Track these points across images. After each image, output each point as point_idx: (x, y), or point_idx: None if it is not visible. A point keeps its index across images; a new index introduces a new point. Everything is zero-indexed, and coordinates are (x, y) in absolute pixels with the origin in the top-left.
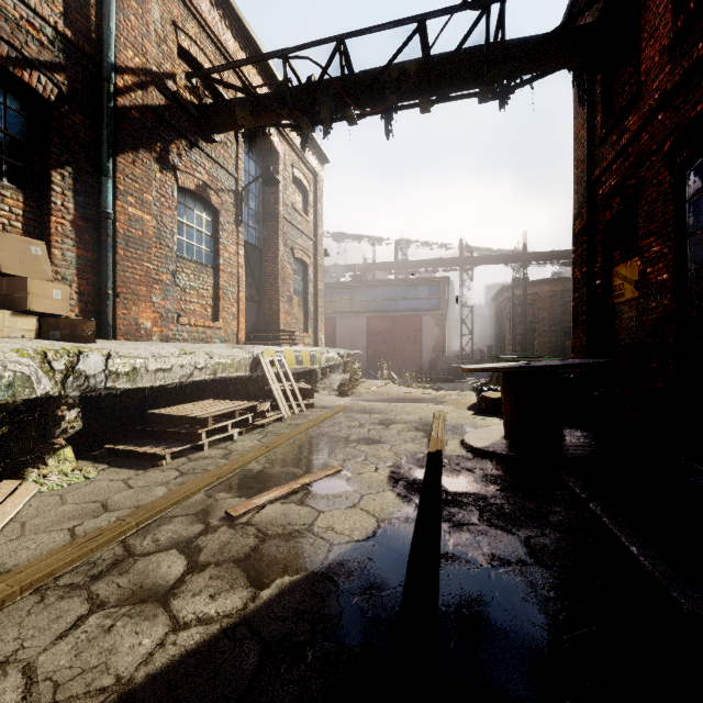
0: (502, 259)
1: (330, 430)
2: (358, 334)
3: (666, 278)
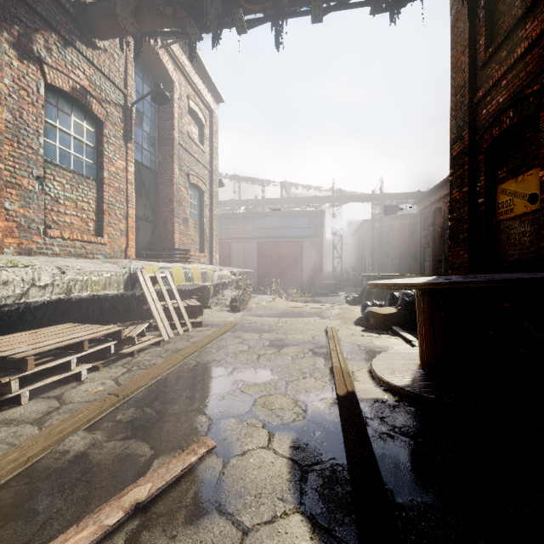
0: (364, 198)
1: (213, 357)
2: (250, 256)
3: None
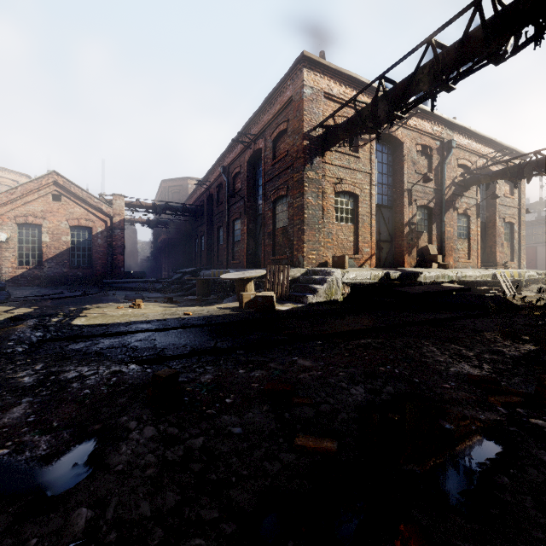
0: None
1: (530, 298)
2: None
3: None
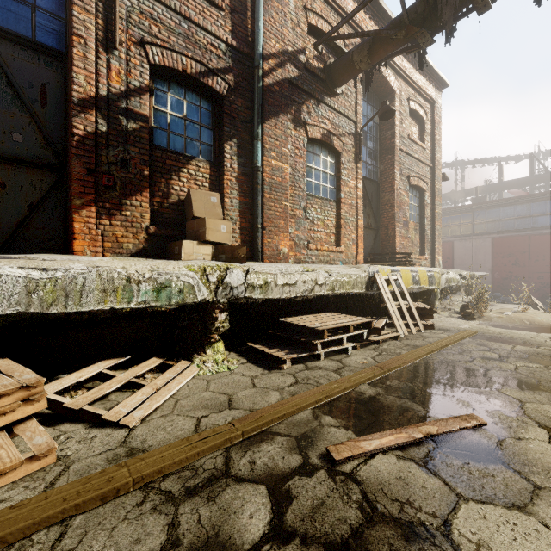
0: None
1: (456, 358)
2: (481, 256)
3: None
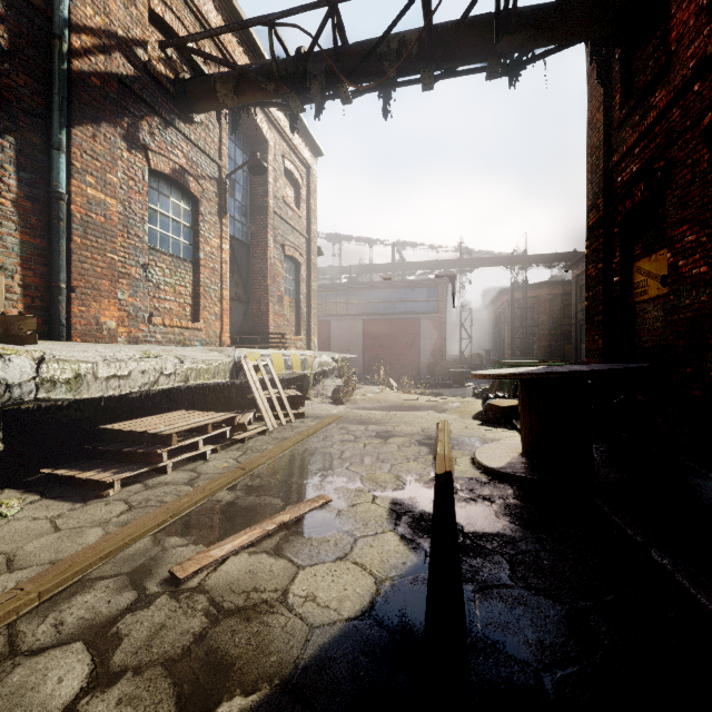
0: (501, 261)
1: (320, 445)
2: (354, 338)
3: (704, 271)
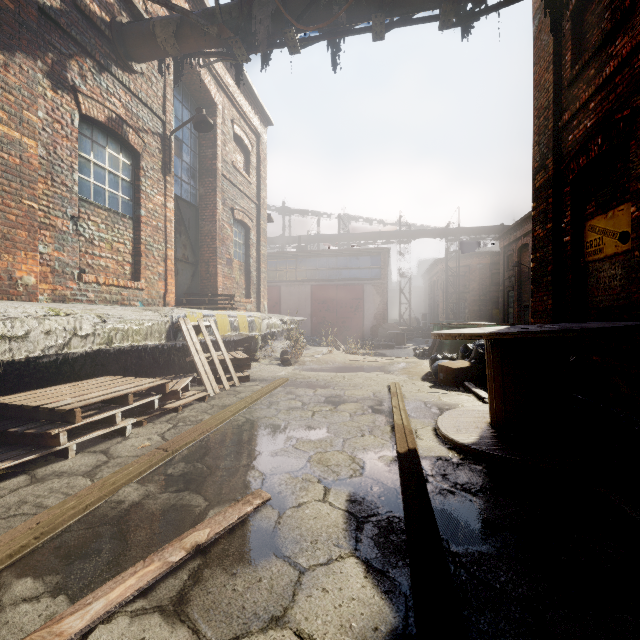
0: (437, 233)
1: (263, 413)
2: (303, 302)
3: None
